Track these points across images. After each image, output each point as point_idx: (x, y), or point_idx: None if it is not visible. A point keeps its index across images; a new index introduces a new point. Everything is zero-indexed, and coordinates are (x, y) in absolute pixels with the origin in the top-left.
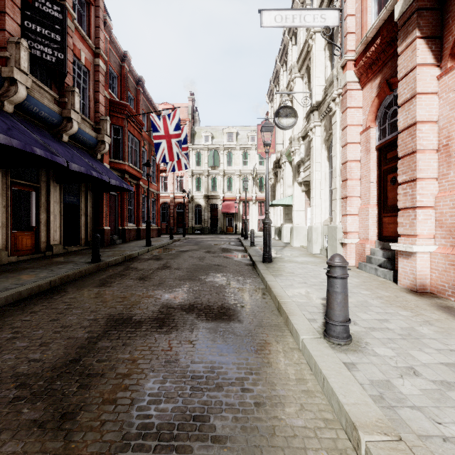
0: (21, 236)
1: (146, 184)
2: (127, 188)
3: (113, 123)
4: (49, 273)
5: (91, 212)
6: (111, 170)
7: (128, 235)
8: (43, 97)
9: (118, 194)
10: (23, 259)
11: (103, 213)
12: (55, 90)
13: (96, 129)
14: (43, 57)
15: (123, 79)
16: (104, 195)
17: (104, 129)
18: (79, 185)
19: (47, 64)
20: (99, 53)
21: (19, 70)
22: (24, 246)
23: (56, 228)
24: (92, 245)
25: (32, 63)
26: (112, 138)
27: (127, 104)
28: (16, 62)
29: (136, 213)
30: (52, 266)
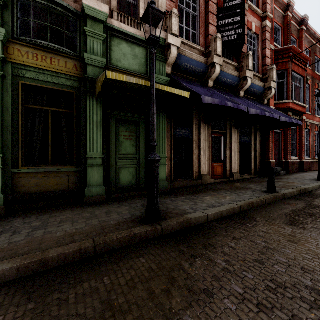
0: (216, 166)
1: (308, 118)
2: (294, 123)
3: (277, 70)
4: (236, 197)
5: (258, 148)
6: (277, 111)
7: (291, 167)
8: (228, 69)
9: (281, 131)
10: (217, 181)
11: (269, 148)
12: (235, 61)
13: (263, 79)
14: (228, 40)
15: (286, 28)
16: (269, 133)
17: (270, 77)
18: (250, 128)
19: (231, 43)
20: (265, 16)
21: (216, 56)
22: (217, 173)
23: (235, 161)
24: (259, 175)
25: (222, 50)
26: (276, 83)
27: (292, 46)
28: (214, 51)
29: (298, 147)
30: (236, 191)
